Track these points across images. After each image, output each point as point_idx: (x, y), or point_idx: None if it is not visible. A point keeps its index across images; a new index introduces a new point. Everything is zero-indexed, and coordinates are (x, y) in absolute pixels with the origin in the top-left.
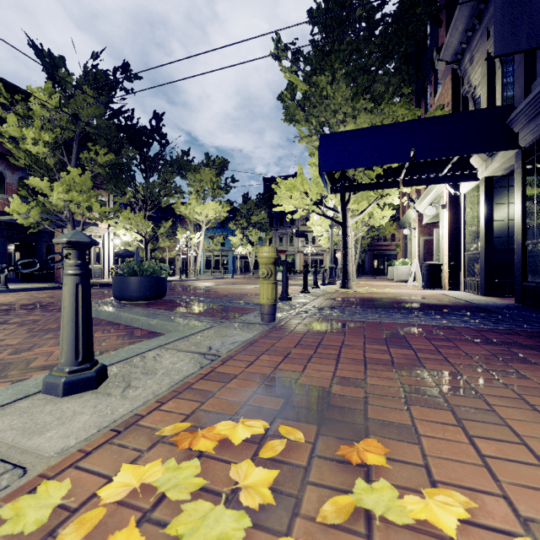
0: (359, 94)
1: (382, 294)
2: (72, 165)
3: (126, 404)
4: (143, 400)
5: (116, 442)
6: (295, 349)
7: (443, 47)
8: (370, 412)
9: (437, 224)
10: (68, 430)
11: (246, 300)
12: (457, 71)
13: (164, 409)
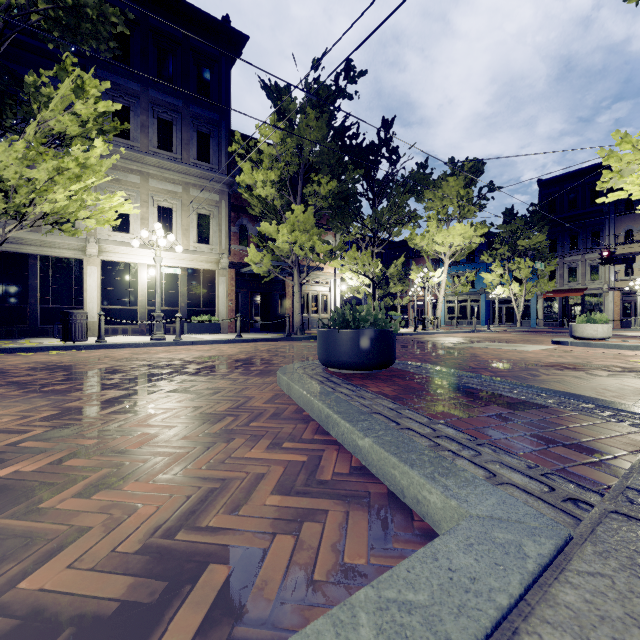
0: None
1: None
2: (298, 204)
3: None
4: None
5: None
6: None
7: None
8: None
9: None
10: None
11: (551, 381)
12: None
13: None
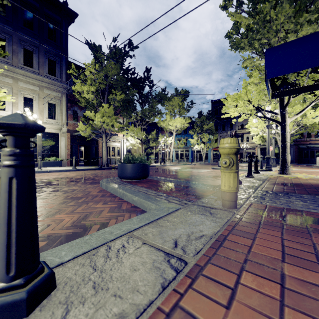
0: (302, 10)
1: None
2: (105, 103)
3: None
4: None
5: None
6: (284, 263)
7: None
8: None
9: None
10: None
11: (203, 181)
12: None
13: None
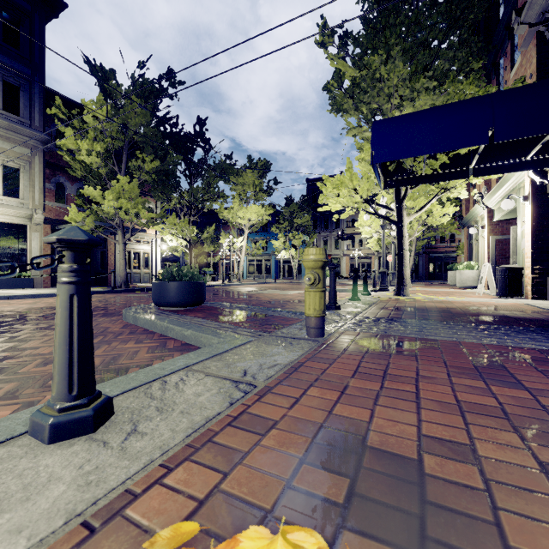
0: (419, 73)
1: (447, 302)
2: (122, 174)
3: (121, 466)
4: (144, 460)
5: (88, 546)
6: (353, 379)
7: (526, 6)
8: (504, 524)
9: (512, 220)
10: (26, 516)
11: (289, 308)
12: (544, 33)
13: (171, 478)
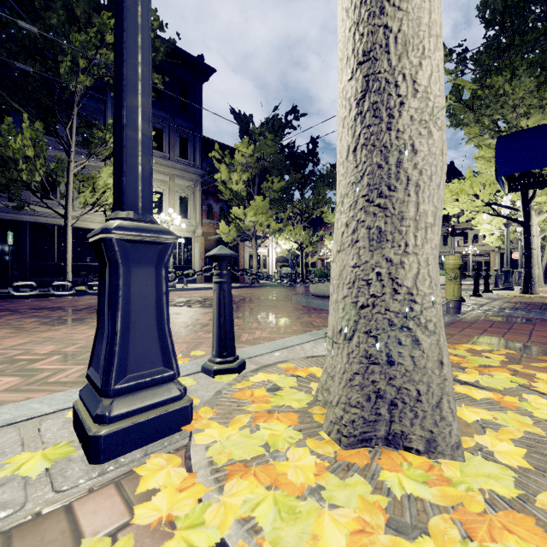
0: None
1: None
2: (255, 194)
3: None
4: None
5: None
6: (489, 329)
7: None
8: None
9: None
10: None
11: None
12: None
13: None
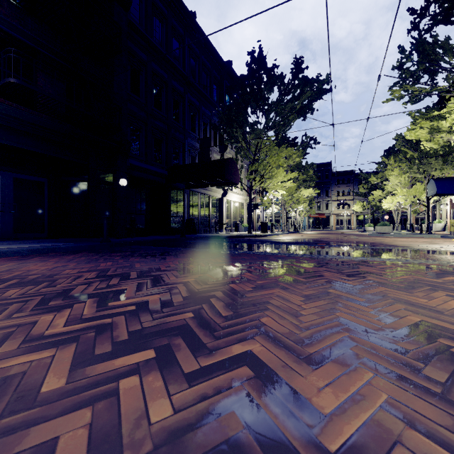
0: (444, 162)
1: None
2: None
3: None
4: None
5: None
6: None
7: None
8: None
9: None
10: None
11: None
12: None
13: None
